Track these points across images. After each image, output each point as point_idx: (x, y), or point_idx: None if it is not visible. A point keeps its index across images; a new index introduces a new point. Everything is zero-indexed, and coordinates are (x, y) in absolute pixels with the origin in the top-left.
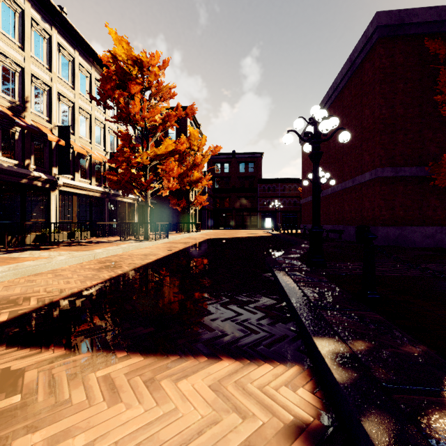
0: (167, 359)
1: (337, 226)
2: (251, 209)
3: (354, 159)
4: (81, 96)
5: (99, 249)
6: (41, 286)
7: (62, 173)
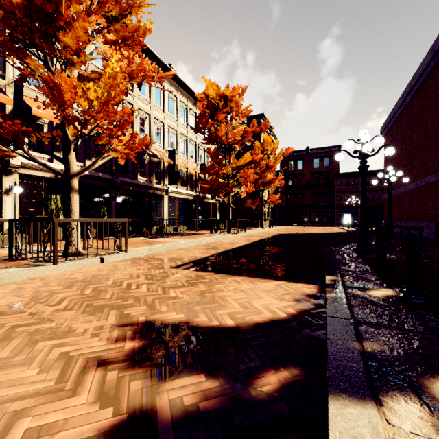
0: (256, 278)
1: (420, 223)
2: (326, 205)
3: (438, 152)
4: (181, 124)
5: (200, 238)
6: (183, 254)
7: (170, 183)
